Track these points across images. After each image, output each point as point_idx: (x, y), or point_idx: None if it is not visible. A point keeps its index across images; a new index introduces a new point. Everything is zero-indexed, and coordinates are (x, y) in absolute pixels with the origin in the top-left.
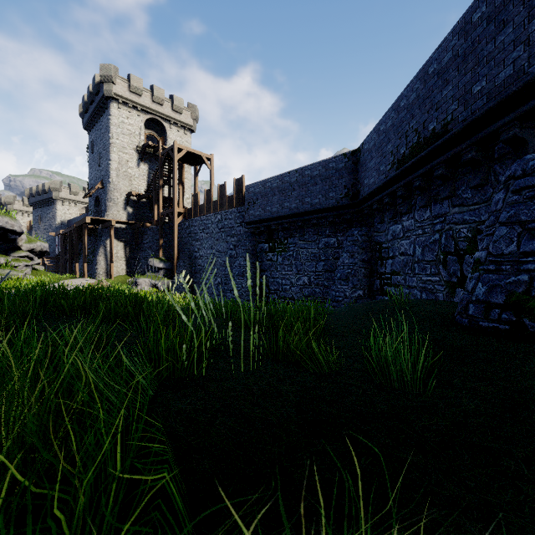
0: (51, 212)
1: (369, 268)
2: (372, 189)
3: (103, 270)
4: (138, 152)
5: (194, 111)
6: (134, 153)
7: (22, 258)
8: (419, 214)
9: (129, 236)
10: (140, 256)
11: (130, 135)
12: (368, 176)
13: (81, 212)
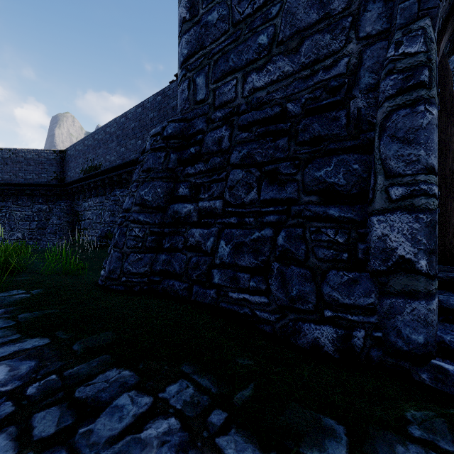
0: None
1: (72, 226)
2: (72, 180)
3: None
4: None
5: None
6: None
7: None
8: (95, 199)
9: None
10: None
11: None
12: (70, 171)
13: None
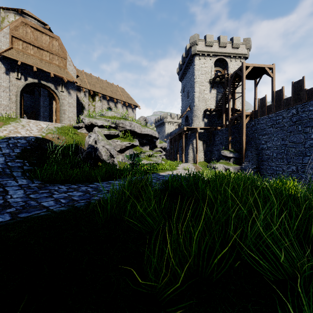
0: (163, 129)
1: None
2: None
3: (191, 158)
4: (210, 83)
5: (248, 43)
6: (207, 84)
7: (158, 152)
8: None
9: (205, 137)
10: (213, 149)
11: (205, 73)
12: None
13: (175, 127)
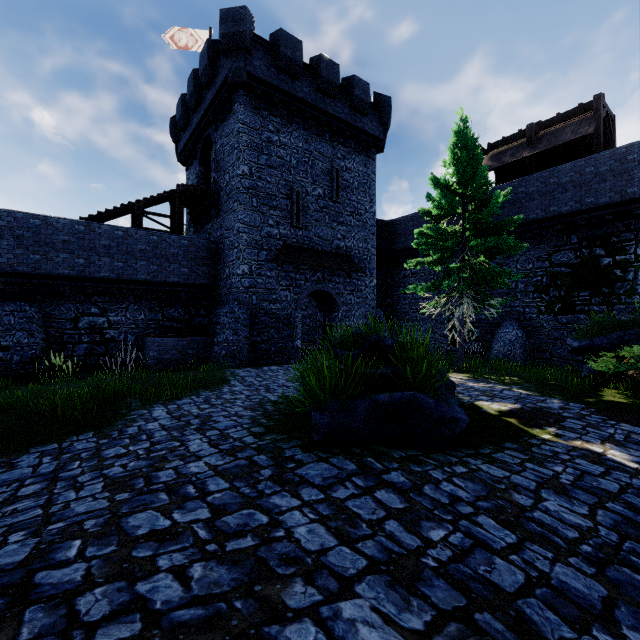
0: None
1: None
2: None
3: None
4: None
5: None
6: None
7: None
8: None
9: None
10: None
11: None
12: None
13: None
